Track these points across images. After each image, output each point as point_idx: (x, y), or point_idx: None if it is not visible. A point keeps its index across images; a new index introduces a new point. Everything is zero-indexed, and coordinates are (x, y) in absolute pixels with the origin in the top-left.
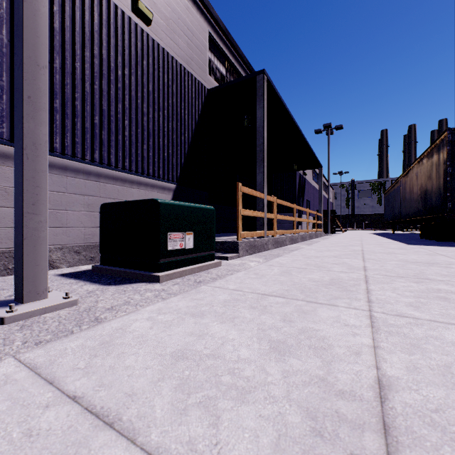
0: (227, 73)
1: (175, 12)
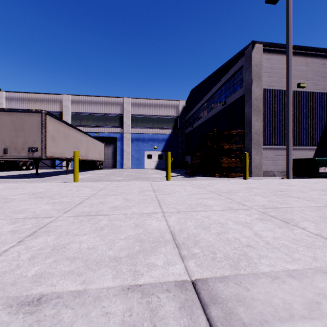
0: None
1: (316, 71)
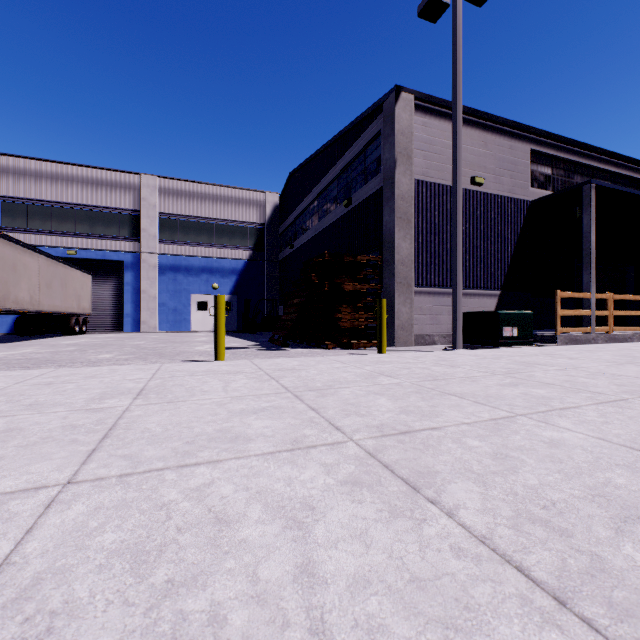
0: (554, 170)
1: (500, 159)
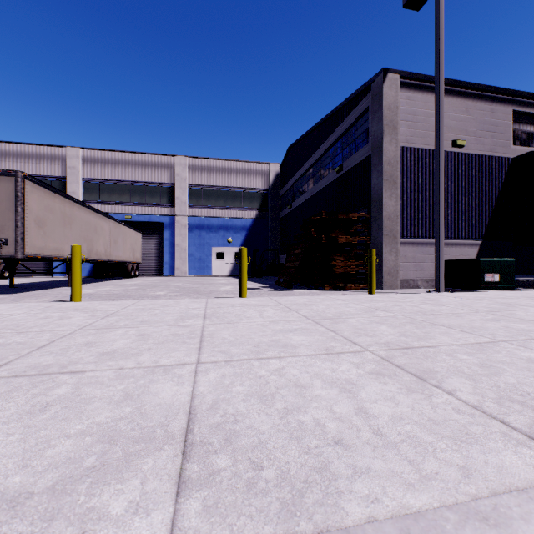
0: None
1: (481, 122)
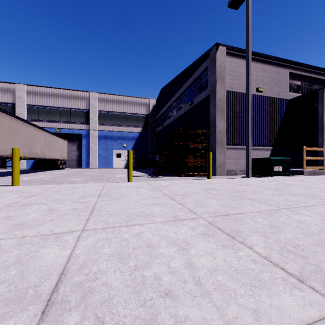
0: (302, 82)
1: (272, 78)
